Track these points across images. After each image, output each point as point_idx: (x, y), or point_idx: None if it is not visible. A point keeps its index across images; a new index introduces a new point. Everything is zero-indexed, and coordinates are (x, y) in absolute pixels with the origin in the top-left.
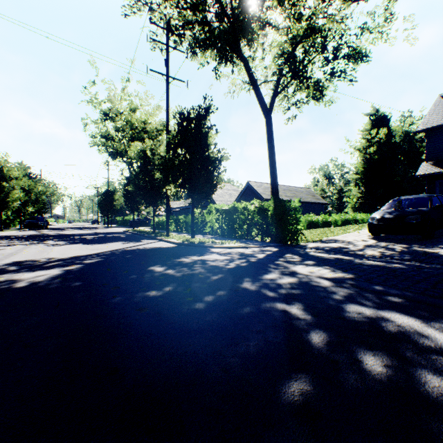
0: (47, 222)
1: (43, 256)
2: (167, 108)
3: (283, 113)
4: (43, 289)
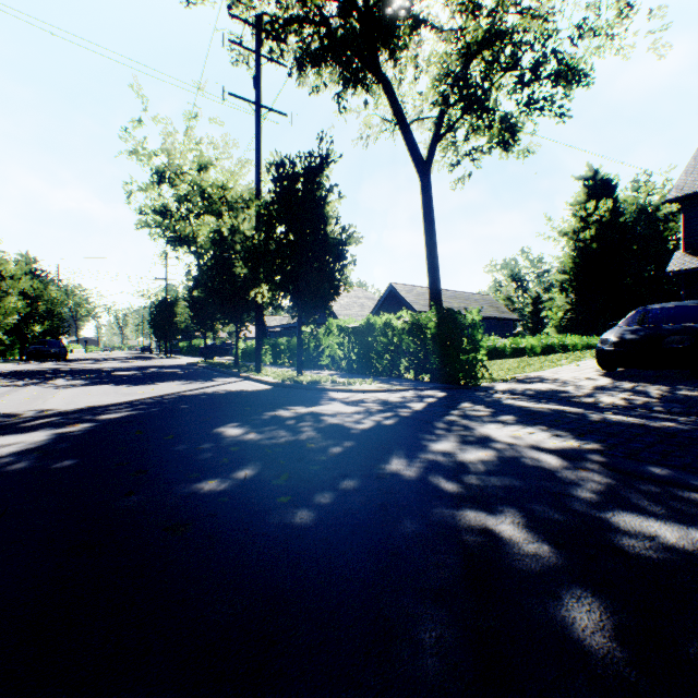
0: (65, 349)
1: (32, 406)
2: (257, 158)
3: (449, 171)
4: None
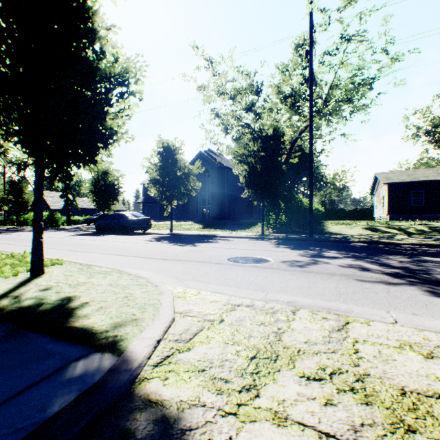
0: None
1: None
2: (5, 172)
3: None
4: None
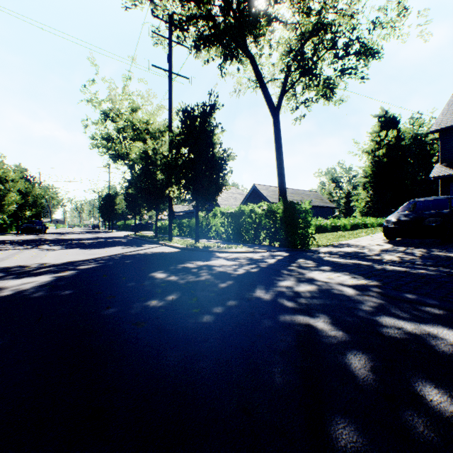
0: (45, 227)
1: (35, 261)
2: (169, 106)
3: (291, 113)
4: (27, 299)
